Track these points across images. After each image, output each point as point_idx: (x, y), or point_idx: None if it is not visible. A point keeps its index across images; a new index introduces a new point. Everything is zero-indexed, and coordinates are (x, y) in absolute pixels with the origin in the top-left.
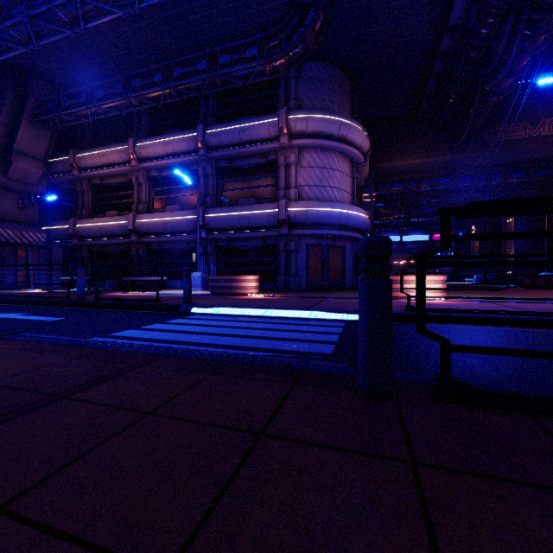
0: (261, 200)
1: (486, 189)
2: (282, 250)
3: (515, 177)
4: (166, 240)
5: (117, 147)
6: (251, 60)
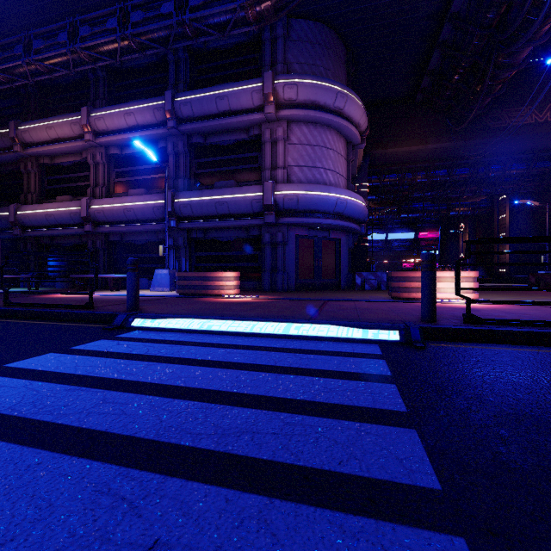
0: (242, 182)
1: (484, 181)
2: (268, 242)
3: (514, 169)
4: (128, 230)
5: (67, 117)
6: (230, 1)
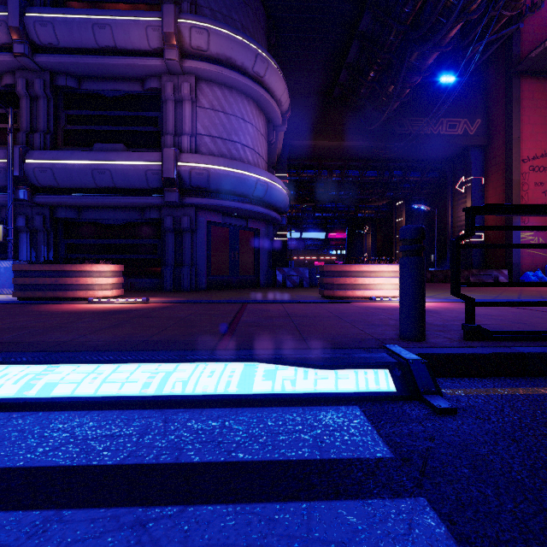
0: (135, 148)
1: (388, 185)
2: (170, 227)
3: (412, 176)
4: None
5: None
6: None
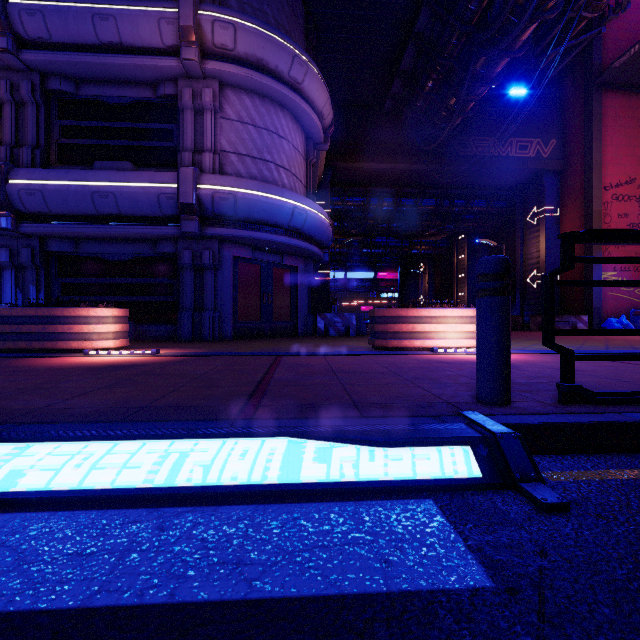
0: (145, 168)
1: (448, 216)
2: (188, 264)
3: (476, 205)
4: None
5: None
6: None
